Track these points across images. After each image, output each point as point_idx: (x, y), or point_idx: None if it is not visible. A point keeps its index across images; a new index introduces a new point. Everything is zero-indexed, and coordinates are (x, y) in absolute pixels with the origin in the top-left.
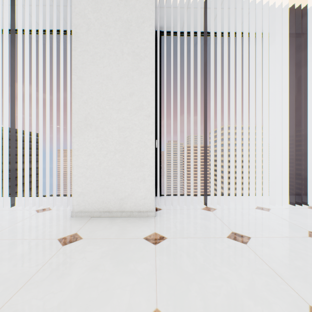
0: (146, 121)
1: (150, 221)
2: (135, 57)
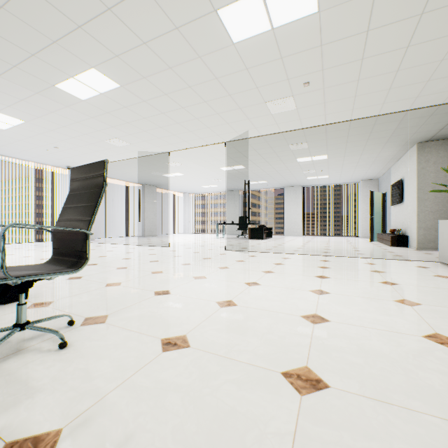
0: None
1: None
2: None
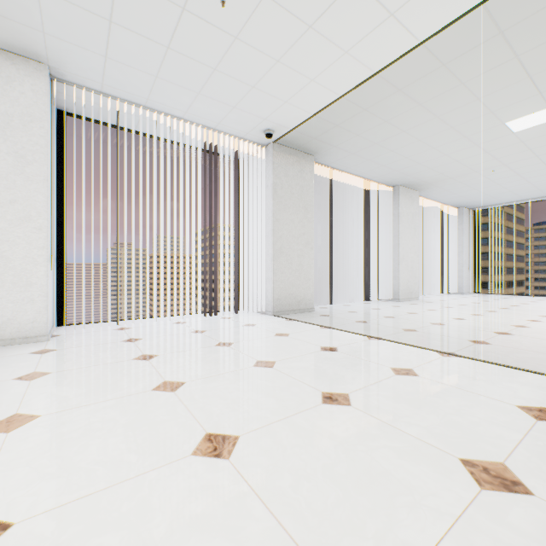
0: (36, 234)
1: (42, 344)
2: (20, 159)
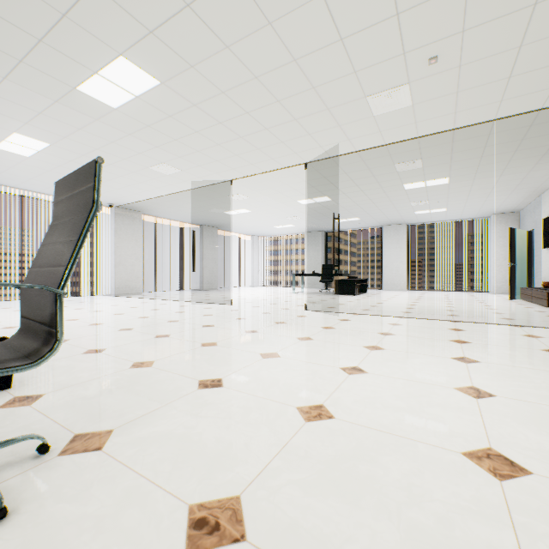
0: None
1: None
2: None
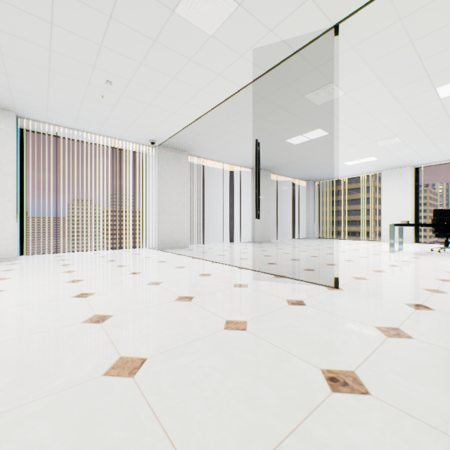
0: (9, 203)
1: (12, 261)
2: None
